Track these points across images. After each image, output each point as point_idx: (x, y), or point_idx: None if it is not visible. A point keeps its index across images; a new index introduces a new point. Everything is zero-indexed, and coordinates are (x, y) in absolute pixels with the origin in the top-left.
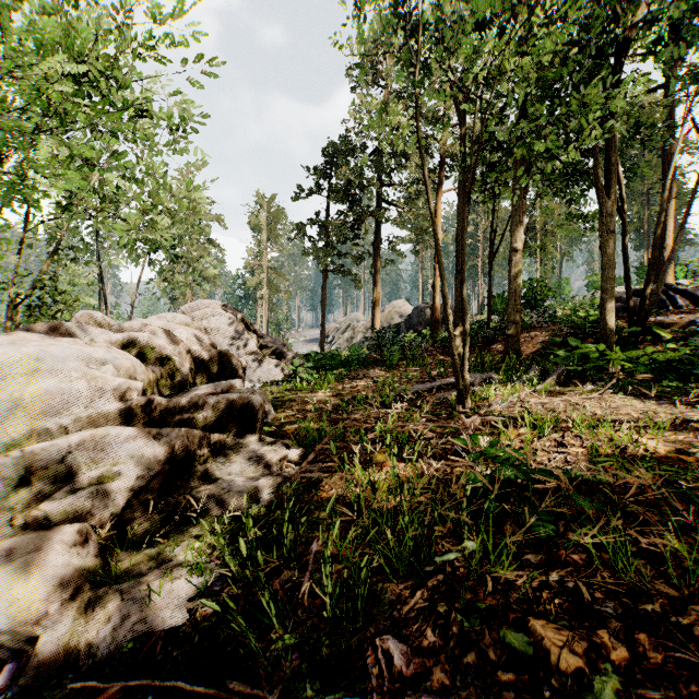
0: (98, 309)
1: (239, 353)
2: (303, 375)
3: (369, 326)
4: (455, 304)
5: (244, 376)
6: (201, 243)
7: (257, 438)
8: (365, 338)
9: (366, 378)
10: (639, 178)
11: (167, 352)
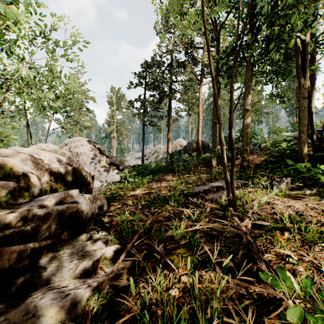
0: (27, 142)
1: (95, 166)
2: (129, 179)
3: (165, 151)
4: (212, 140)
5: (92, 181)
6: (83, 110)
7: (83, 237)
8: (164, 157)
9: (164, 181)
10: (292, 82)
11: (23, 170)
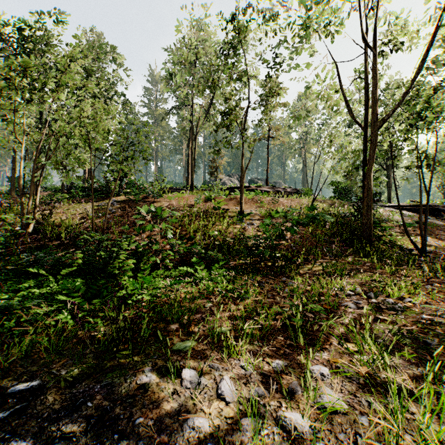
0: None
1: None
2: None
3: None
4: (12, 179)
5: None
6: None
7: None
8: None
9: None
10: None
11: None
